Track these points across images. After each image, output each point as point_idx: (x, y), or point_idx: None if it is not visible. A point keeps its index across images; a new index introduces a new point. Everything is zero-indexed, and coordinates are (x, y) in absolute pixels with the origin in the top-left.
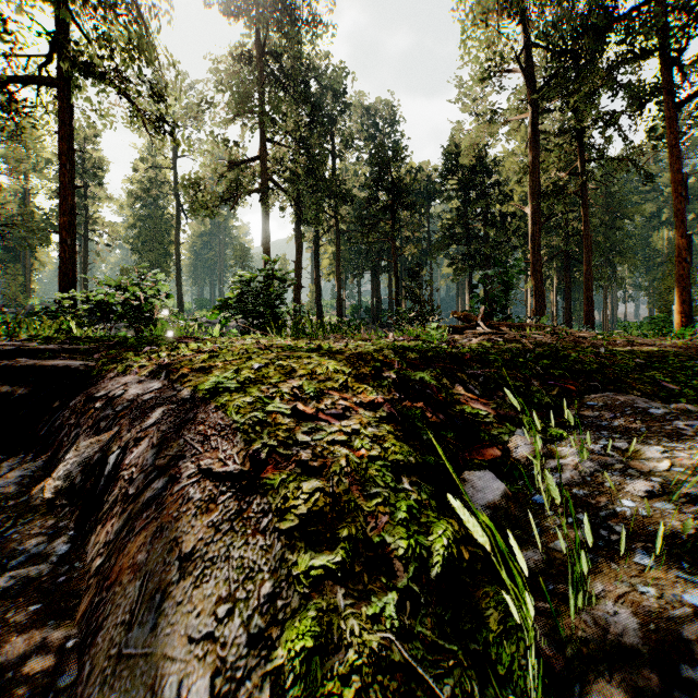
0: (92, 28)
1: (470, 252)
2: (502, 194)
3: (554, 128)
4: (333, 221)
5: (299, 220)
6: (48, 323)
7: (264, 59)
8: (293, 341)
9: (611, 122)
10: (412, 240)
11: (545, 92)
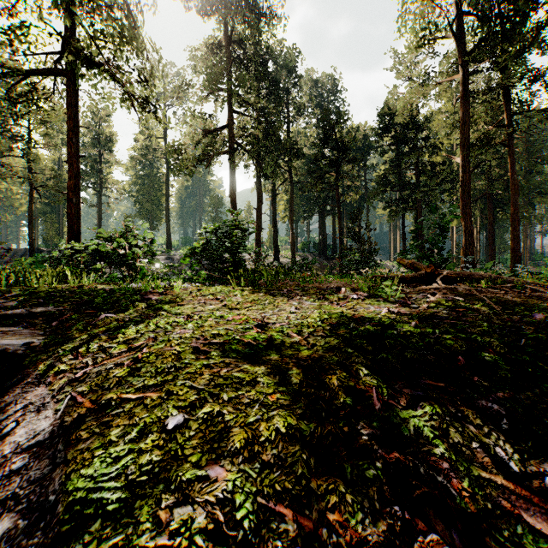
0: (88, 25)
1: (403, 197)
2: (431, 147)
3: (479, 87)
4: (287, 175)
5: (259, 175)
6: (50, 271)
7: (231, 46)
8: (249, 295)
9: (537, 78)
10: (352, 187)
11: (475, 54)
